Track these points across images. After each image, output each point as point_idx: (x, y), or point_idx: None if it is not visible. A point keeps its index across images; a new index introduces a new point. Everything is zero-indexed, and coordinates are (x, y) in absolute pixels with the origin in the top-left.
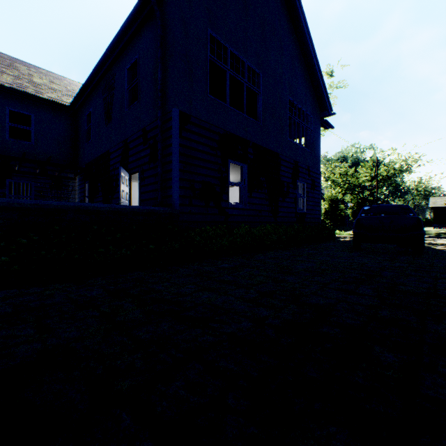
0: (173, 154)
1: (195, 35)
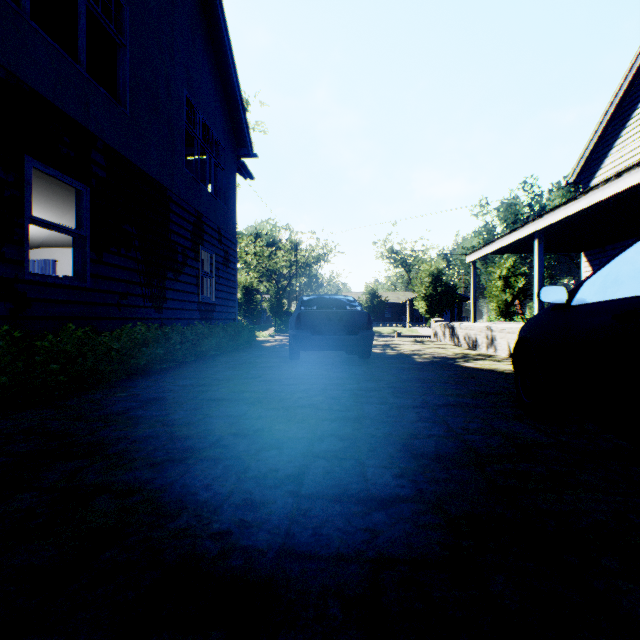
0: None
1: None
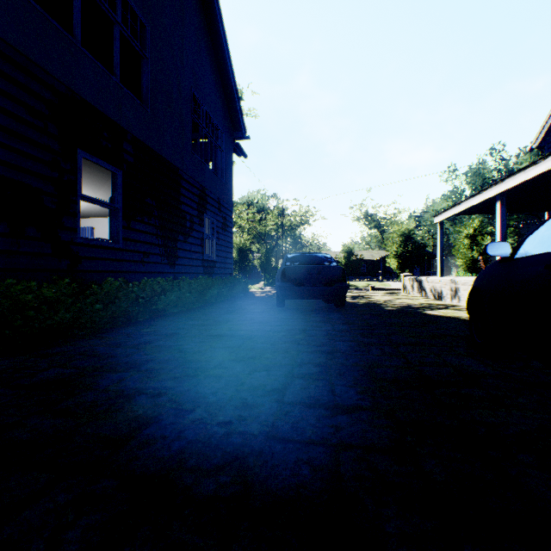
0: None
1: None
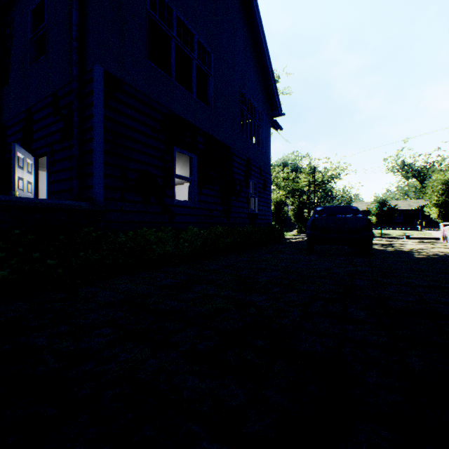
0: (95, 128)
1: None
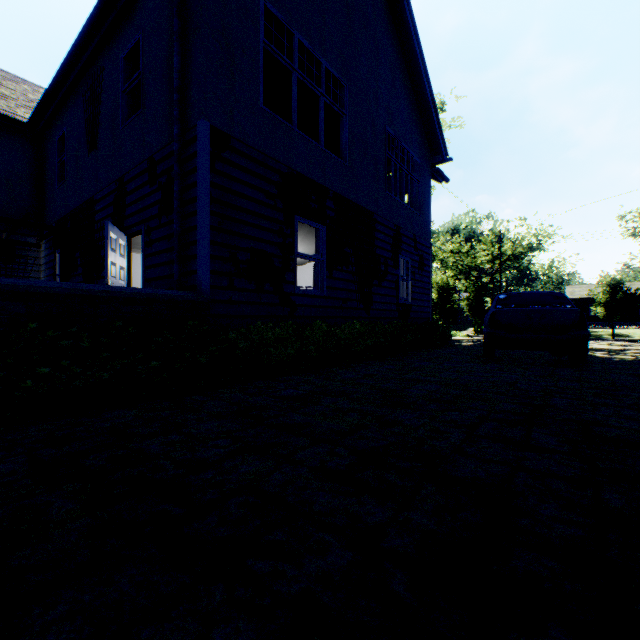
0: (200, 199)
1: (239, 2)
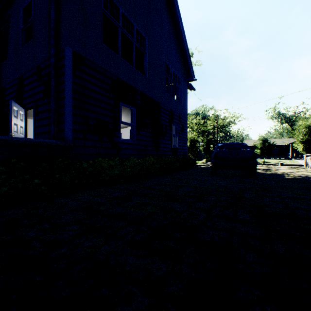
0: (67, 90)
1: None
